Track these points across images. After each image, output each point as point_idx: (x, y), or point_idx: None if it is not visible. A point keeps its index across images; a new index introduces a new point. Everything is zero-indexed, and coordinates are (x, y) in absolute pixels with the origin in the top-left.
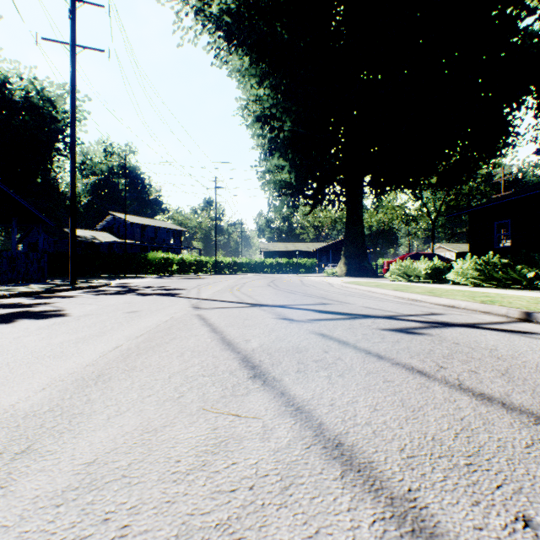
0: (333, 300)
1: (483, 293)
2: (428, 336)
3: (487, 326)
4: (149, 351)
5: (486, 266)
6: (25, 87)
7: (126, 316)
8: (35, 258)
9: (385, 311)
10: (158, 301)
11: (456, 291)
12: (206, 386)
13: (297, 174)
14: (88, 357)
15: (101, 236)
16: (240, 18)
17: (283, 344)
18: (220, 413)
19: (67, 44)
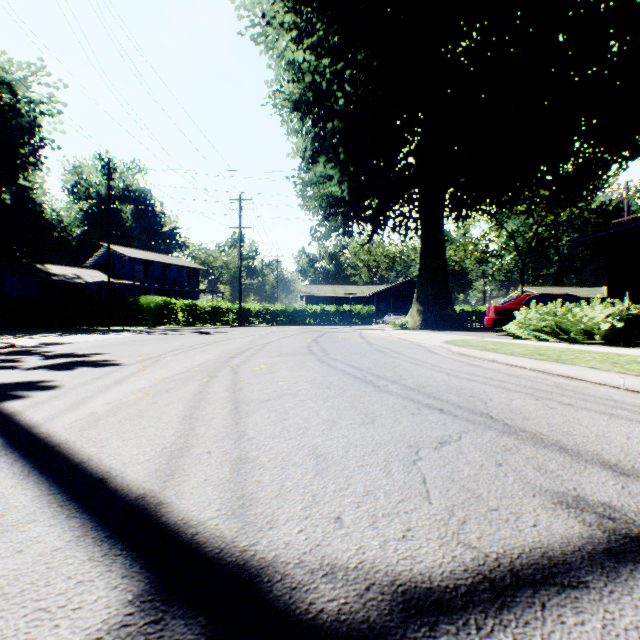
0: (583, 457)
1: None
2: None
3: None
4: None
5: None
6: None
7: None
8: None
9: None
10: None
11: None
12: None
13: (351, 185)
14: None
15: (89, 275)
16: None
17: None
18: None
19: None
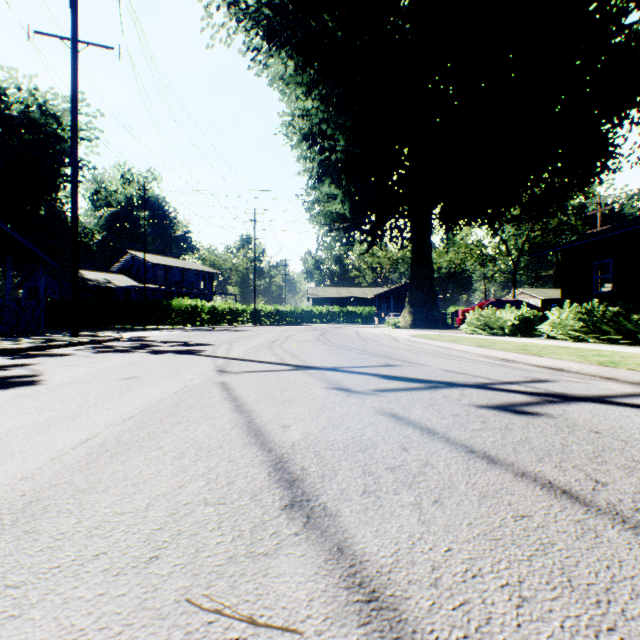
0: (401, 360)
1: (593, 350)
2: (548, 418)
3: (622, 400)
4: (133, 448)
5: (591, 315)
6: (24, 99)
7: (123, 385)
8: (29, 306)
9: (473, 377)
10: (173, 362)
11: (556, 348)
12: (205, 531)
13: (352, 204)
14: (32, 460)
15: (117, 280)
16: (282, 10)
17: (338, 434)
18: (218, 612)
19: (67, 39)
